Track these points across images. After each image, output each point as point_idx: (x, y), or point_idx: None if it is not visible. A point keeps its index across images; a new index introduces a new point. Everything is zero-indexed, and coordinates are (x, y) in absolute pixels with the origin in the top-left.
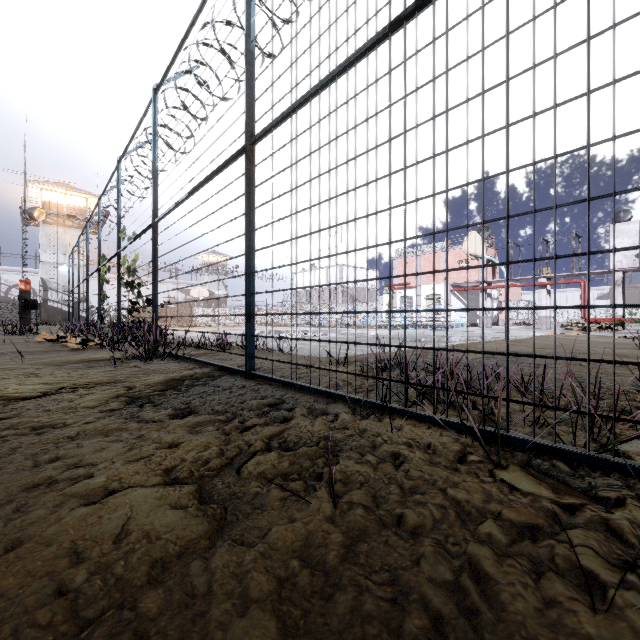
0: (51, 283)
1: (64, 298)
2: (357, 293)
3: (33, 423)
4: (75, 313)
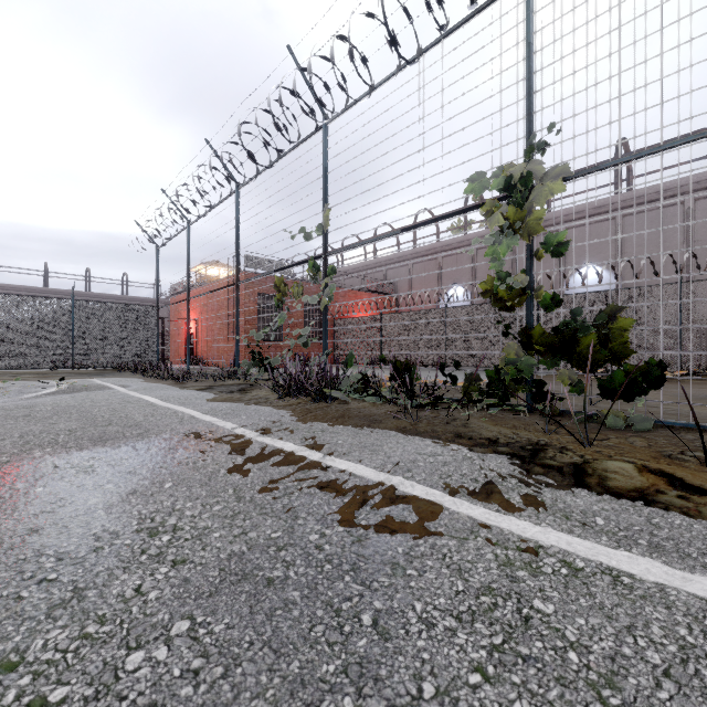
0: None
1: None
2: None
3: None
4: None
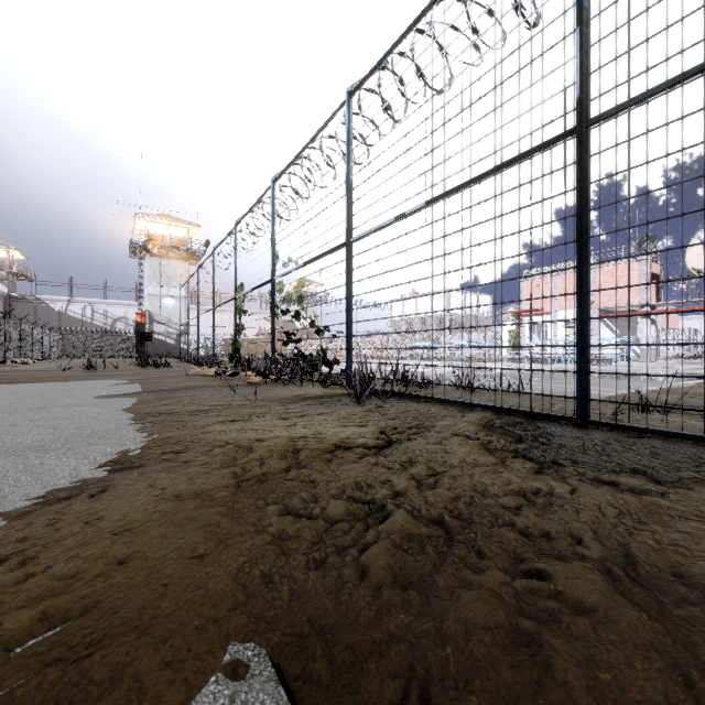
0: (156, 315)
1: (168, 330)
2: (467, 322)
3: (493, 486)
4: (177, 345)
